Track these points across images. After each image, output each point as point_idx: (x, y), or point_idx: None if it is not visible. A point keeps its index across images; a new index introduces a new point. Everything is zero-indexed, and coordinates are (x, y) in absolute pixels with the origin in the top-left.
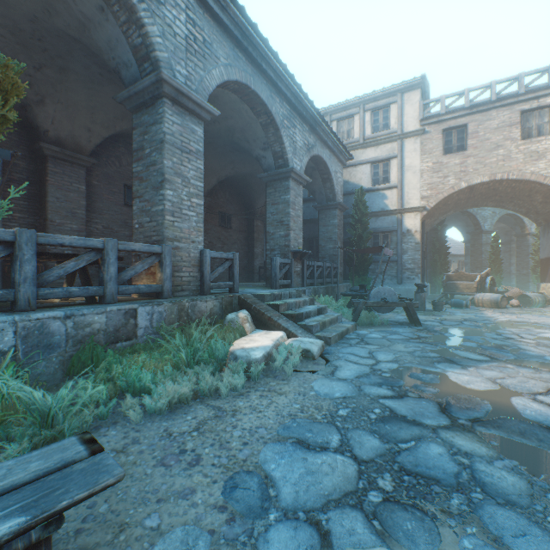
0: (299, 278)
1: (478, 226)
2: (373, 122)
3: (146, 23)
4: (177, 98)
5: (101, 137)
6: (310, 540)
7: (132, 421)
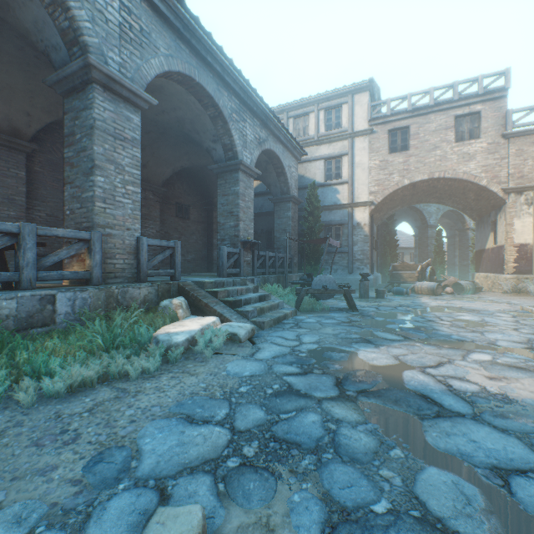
0: (249, 267)
1: (424, 221)
2: (327, 120)
3: (72, 6)
4: (109, 84)
5: (43, 123)
6: (147, 505)
7: (23, 405)
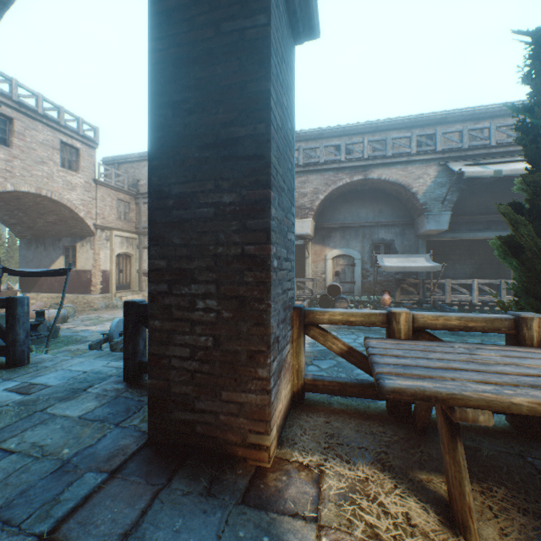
0: None
1: None
2: None
3: None
4: None
5: None
6: None
7: None
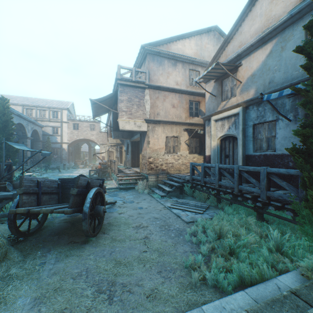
0: (30, 163)
1: (90, 145)
2: (53, 114)
3: None
4: None
5: None
6: None
7: None
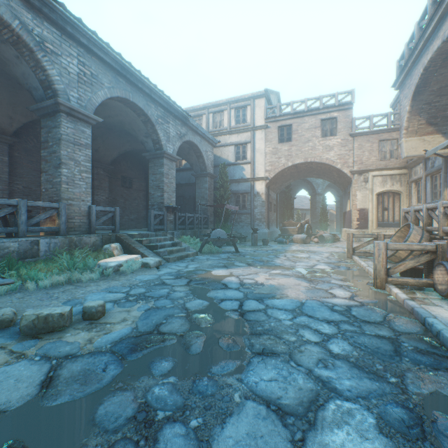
0: (172, 224)
1: (314, 190)
2: (236, 117)
3: (48, 69)
4: (70, 113)
5: (21, 123)
6: None
7: (29, 290)
